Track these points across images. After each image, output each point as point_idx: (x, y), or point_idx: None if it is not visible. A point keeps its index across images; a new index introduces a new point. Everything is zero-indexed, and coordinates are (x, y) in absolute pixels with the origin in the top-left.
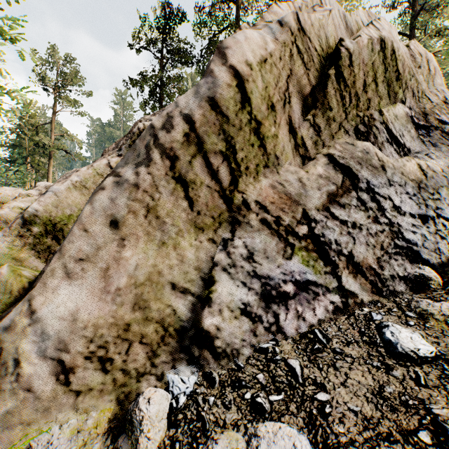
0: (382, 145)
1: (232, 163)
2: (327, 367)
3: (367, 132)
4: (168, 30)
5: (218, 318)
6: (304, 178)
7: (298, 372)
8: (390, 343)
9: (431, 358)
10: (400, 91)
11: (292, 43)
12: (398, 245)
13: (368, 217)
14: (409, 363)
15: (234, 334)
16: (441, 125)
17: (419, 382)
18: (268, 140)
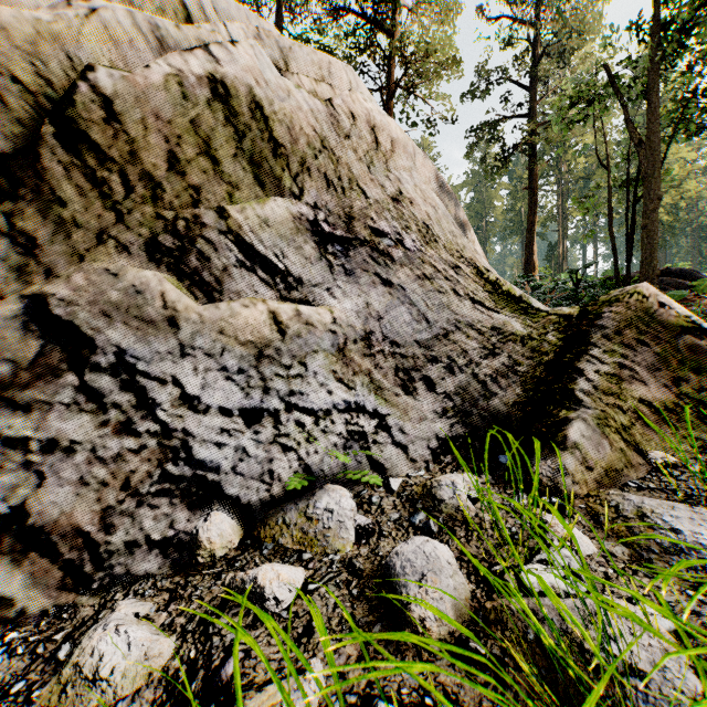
0: (228, 272)
1: None
2: None
3: (182, 250)
4: None
5: None
6: None
7: None
8: None
9: None
10: (286, 176)
11: None
12: (170, 476)
13: (103, 425)
14: None
15: None
16: (376, 237)
17: None
18: None
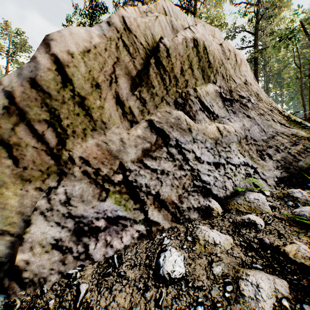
0: (196, 112)
1: (58, 129)
2: (105, 290)
3: (184, 104)
4: (93, 17)
5: (28, 254)
6: (125, 138)
7: (80, 297)
8: (158, 266)
9: (178, 279)
10: (212, 75)
11: (118, 38)
12: (196, 185)
13: (175, 166)
14: (162, 284)
15: (43, 265)
16: (241, 99)
17: (158, 302)
18: (94, 110)
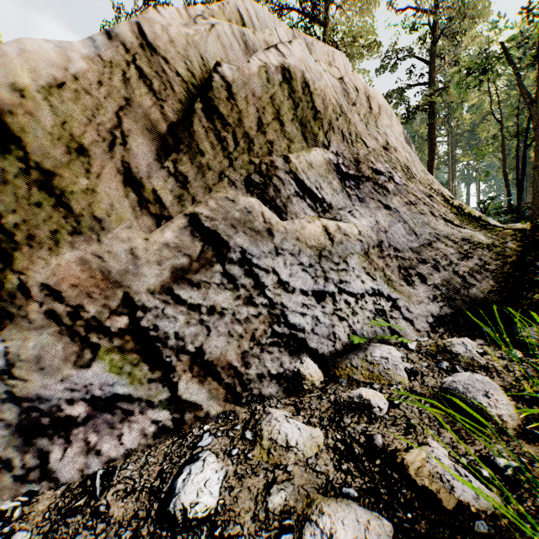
0: (289, 200)
1: None
2: None
3: (265, 184)
4: None
5: None
6: (139, 248)
7: None
8: (171, 494)
9: (199, 521)
10: (321, 133)
11: (129, 62)
12: (277, 333)
13: (238, 298)
14: (166, 530)
15: None
16: (376, 175)
17: None
18: (74, 197)
